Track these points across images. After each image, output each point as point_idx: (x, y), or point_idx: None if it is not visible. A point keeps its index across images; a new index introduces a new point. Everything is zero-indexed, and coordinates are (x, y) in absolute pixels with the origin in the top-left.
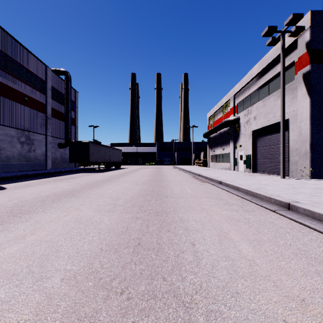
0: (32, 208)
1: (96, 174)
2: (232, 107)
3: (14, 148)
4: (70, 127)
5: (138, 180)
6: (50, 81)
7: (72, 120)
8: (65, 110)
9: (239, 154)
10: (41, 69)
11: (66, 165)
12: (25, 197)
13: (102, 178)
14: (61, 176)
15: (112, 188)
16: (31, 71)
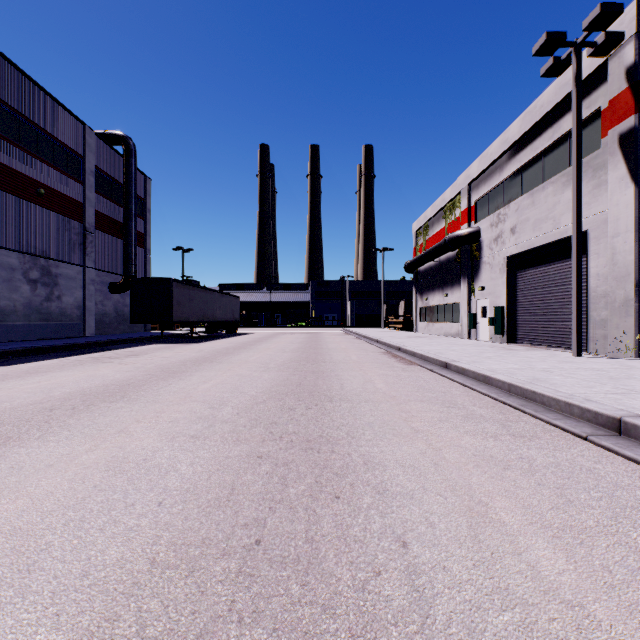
0: (18, 430)
1: (184, 346)
2: (466, 208)
3: (17, 293)
4: (135, 251)
5: (271, 361)
6: (92, 156)
7: (139, 236)
8: (123, 216)
9: (479, 306)
10: (74, 132)
11: (126, 328)
12: (16, 399)
13: (195, 355)
14: (112, 352)
15: (213, 378)
16: (51, 136)
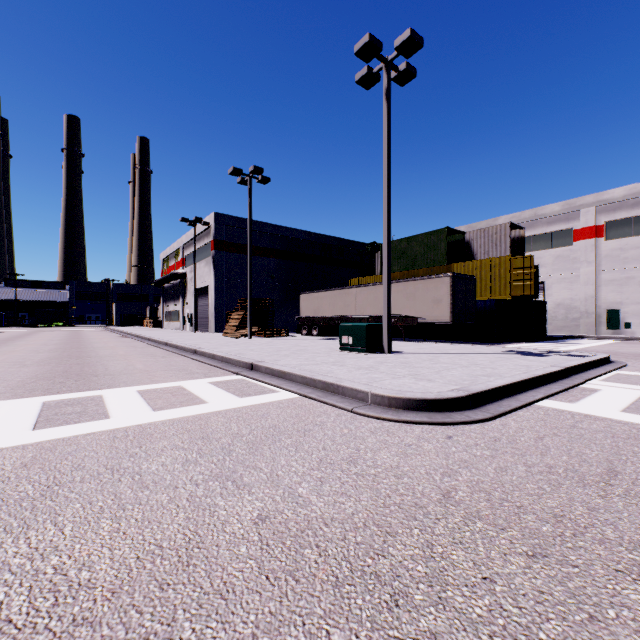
0: None
1: None
2: (182, 258)
3: None
4: None
5: (52, 339)
6: None
7: None
8: None
9: (187, 312)
10: None
11: None
12: None
13: None
14: None
15: (30, 342)
16: None
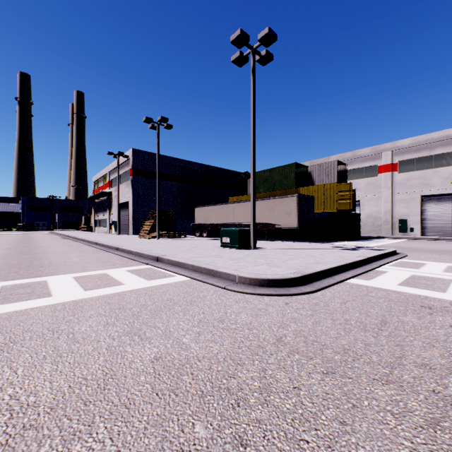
0: None
1: None
2: (108, 181)
3: None
4: None
5: (8, 240)
6: None
7: None
8: None
9: (112, 220)
10: None
11: None
12: None
13: None
14: None
15: None
16: None
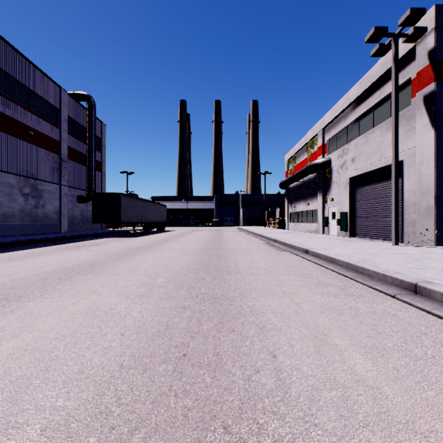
0: (26, 291)
1: (129, 239)
2: (321, 145)
3: (15, 203)
4: (95, 174)
5: (188, 248)
6: (65, 109)
7: (97, 164)
8: (87, 150)
9: (330, 211)
10: (53, 93)
11: (88, 227)
12: (21, 273)
13: (137, 245)
14: (80, 242)
15: (150, 260)
16: (38, 95)
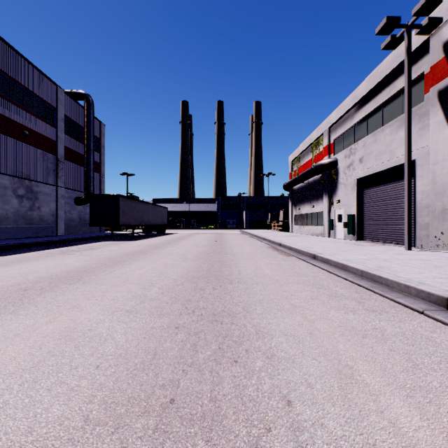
0: None
1: (127, 242)
2: (327, 145)
3: (8, 205)
4: (93, 175)
5: (188, 253)
6: (62, 108)
7: (96, 165)
8: (85, 150)
9: (337, 214)
10: (49, 91)
11: (87, 230)
12: (1, 282)
13: (134, 249)
14: (75, 246)
15: (146, 266)
16: (33, 93)
